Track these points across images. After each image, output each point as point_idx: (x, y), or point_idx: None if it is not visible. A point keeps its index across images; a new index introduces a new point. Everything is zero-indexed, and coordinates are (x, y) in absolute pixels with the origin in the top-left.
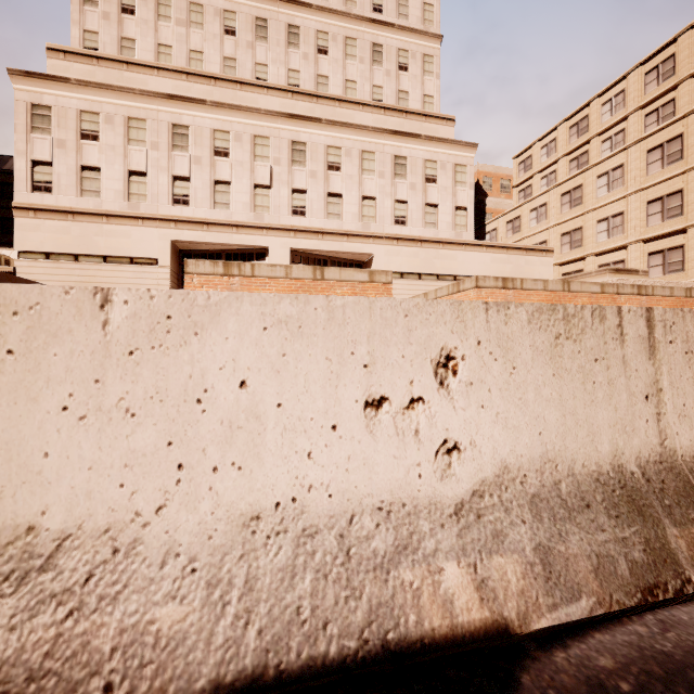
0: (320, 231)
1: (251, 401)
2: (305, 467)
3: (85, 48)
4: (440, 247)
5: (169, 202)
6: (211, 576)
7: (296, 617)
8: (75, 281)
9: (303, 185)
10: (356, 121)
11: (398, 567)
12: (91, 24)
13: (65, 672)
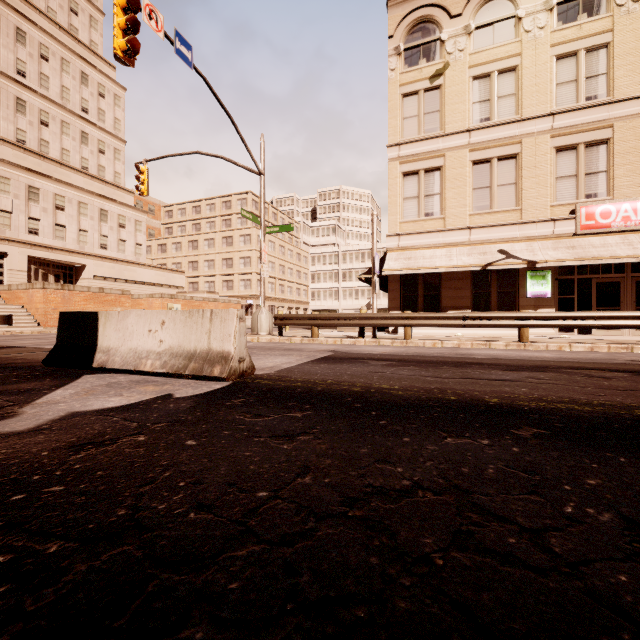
0: (50, 247)
1: None
2: None
3: None
4: (128, 265)
5: None
6: None
7: None
8: None
9: (38, 216)
10: (72, 179)
11: None
12: None
13: None
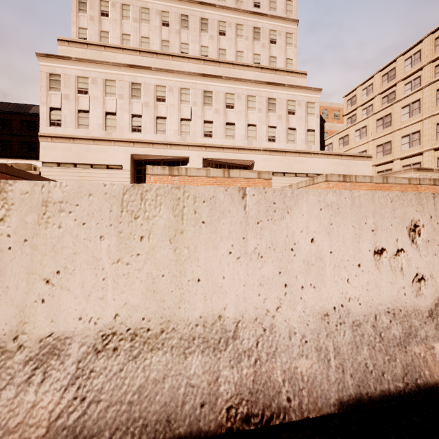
0: (221, 147)
1: (316, 250)
2: (346, 288)
3: (79, 38)
4: (297, 156)
5: (129, 130)
6: (316, 345)
7: (366, 369)
8: (74, 179)
9: (210, 118)
10: (243, 77)
11: (409, 345)
12: (83, 24)
13: (265, 390)
